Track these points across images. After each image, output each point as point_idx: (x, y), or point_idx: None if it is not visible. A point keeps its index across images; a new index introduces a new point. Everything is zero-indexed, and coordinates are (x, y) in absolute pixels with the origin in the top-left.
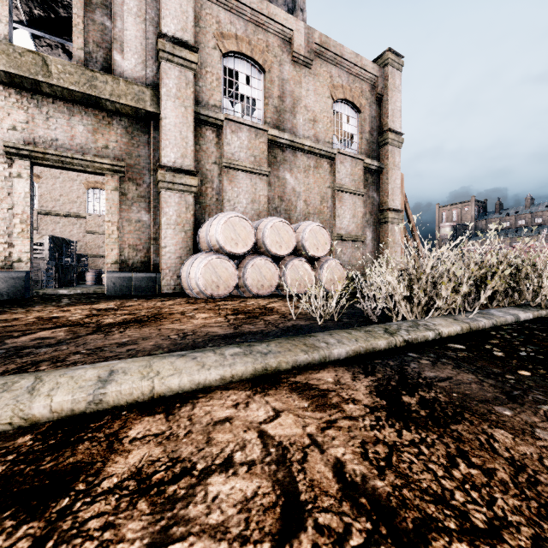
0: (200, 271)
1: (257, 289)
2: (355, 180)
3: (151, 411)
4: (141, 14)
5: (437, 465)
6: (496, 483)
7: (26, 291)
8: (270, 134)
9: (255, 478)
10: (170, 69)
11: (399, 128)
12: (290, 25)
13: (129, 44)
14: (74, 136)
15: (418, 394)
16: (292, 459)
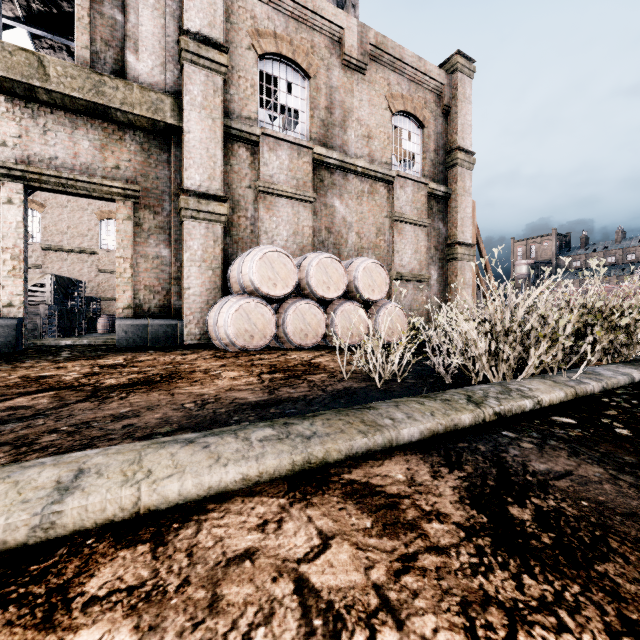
0: (230, 317)
1: (300, 340)
2: (418, 208)
3: (132, 538)
4: (160, 6)
5: None
6: None
7: (19, 342)
8: (315, 153)
9: None
10: (195, 73)
11: (470, 146)
12: (340, 21)
13: (145, 42)
14: (77, 154)
15: (530, 502)
16: None
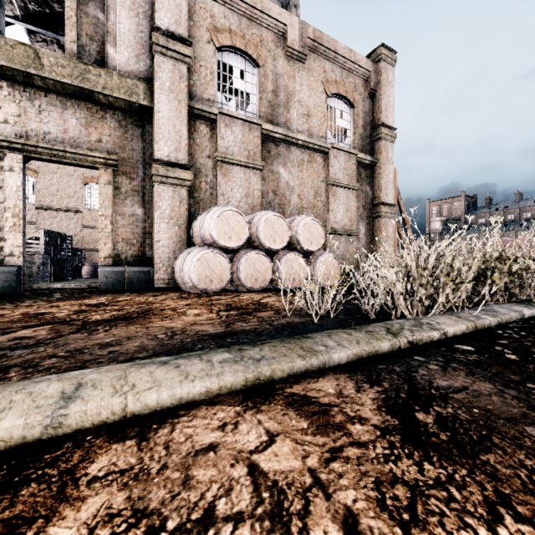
0: (193, 265)
1: (251, 284)
2: (349, 174)
3: (121, 435)
4: (135, 7)
5: (475, 518)
6: None
7: (18, 285)
8: (264, 129)
9: None
10: (164, 63)
11: (392, 122)
12: (284, 19)
13: (123, 37)
14: (66, 130)
15: (433, 410)
16: (290, 510)
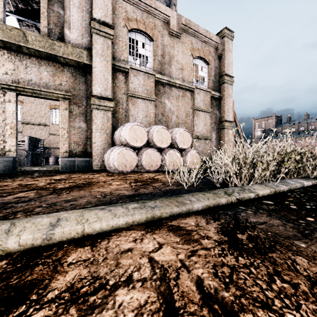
0: (115, 156)
1: (148, 167)
2: (206, 103)
3: (82, 244)
4: (81, 6)
5: (261, 281)
6: (300, 293)
7: (14, 168)
8: (156, 77)
9: (146, 290)
10: (98, 39)
11: (231, 73)
12: (168, 13)
13: (74, 24)
14: (41, 78)
15: (247, 233)
16: (170, 277)
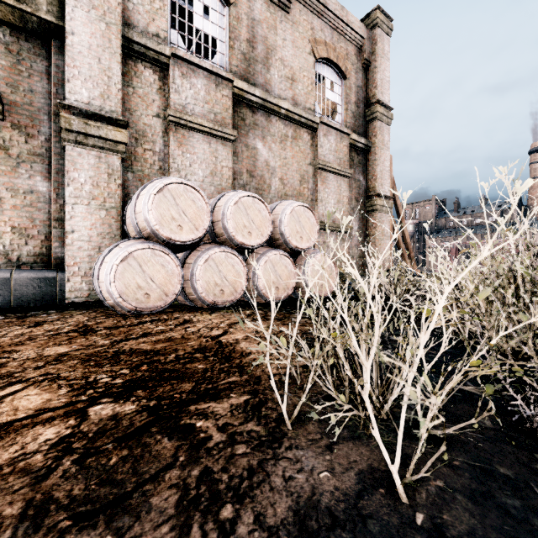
0: (114, 269)
1: (214, 297)
2: (340, 158)
3: None
4: None
5: None
6: None
7: None
8: (236, 87)
9: None
10: None
11: (388, 101)
12: None
13: None
14: None
15: None
16: None
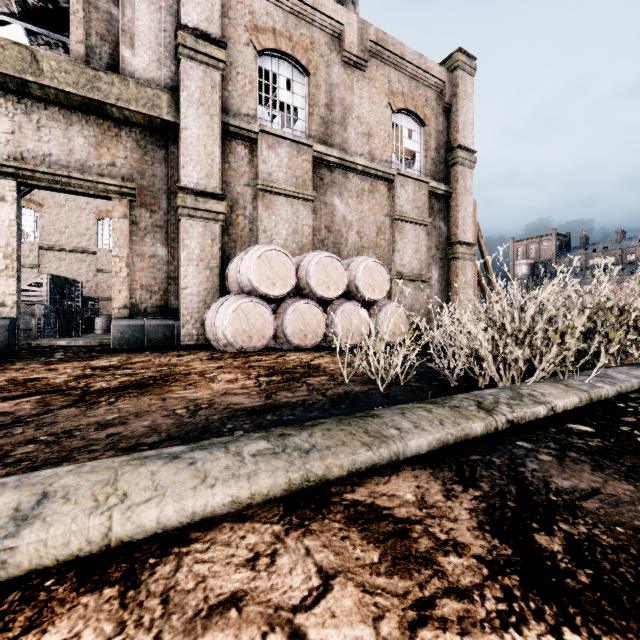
0: (228, 317)
1: (299, 340)
2: (419, 207)
3: (98, 578)
4: (156, 0)
5: None
6: None
7: (11, 343)
8: (315, 151)
9: None
10: (192, 69)
11: (471, 144)
12: (340, 17)
13: (141, 37)
14: (72, 150)
15: (559, 528)
16: None
